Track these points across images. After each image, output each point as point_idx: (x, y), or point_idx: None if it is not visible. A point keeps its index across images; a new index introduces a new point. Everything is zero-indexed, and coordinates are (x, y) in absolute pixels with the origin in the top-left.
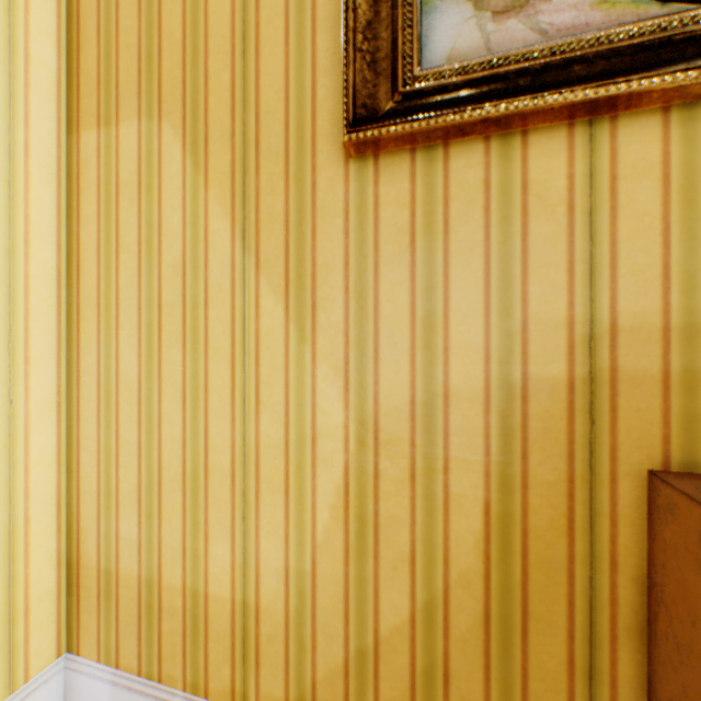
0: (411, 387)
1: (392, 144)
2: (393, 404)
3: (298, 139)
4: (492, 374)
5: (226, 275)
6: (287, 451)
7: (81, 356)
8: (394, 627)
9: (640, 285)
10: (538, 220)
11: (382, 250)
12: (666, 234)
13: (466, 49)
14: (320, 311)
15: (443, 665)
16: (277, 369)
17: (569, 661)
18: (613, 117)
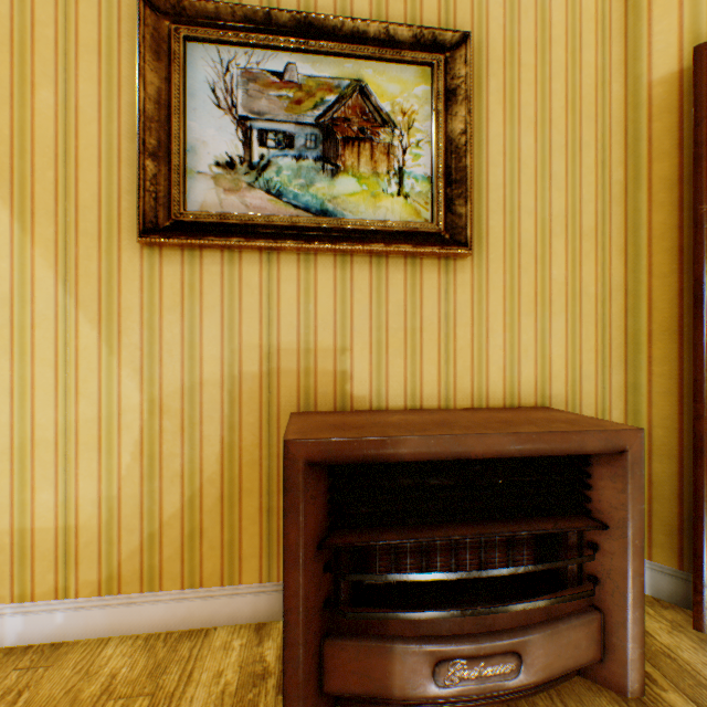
0: (182, 379)
1: (170, 245)
2: (172, 390)
3: (109, 228)
4: (225, 371)
5: (51, 309)
6: (101, 423)
7: None
8: (173, 514)
9: (289, 330)
10: (247, 296)
11: (165, 302)
12: (299, 308)
13: (211, 204)
14: (124, 336)
15: (200, 527)
16: (93, 372)
17: (261, 507)
18: (279, 253)
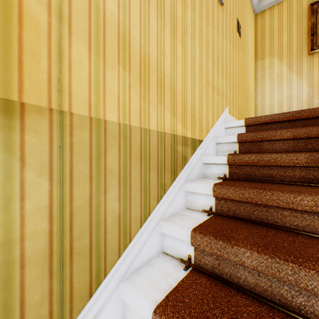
0: (318, 81)
1: (315, 53)
2: (315, 83)
3: (298, 55)
4: None
5: (285, 75)
6: (297, 94)
7: (257, 92)
8: None
9: None
10: None
11: (313, 66)
12: None
13: None
14: (302, 75)
15: None
16: (295, 84)
17: None
18: None
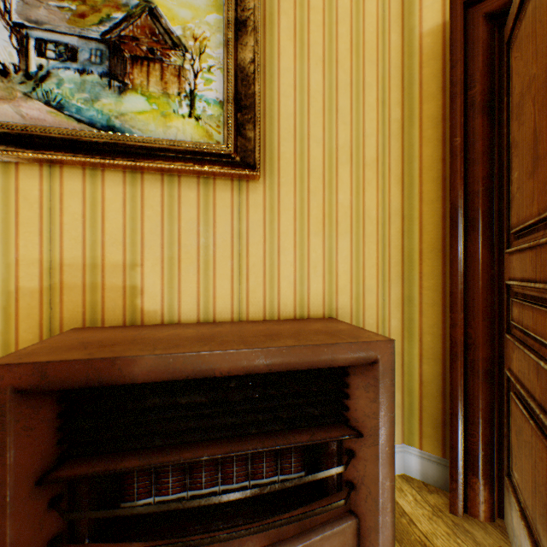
0: None
1: None
2: None
3: None
4: None
5: None
6: None
7: None
8: None
9: (74, 245)
10: (25, 209)
11: None
12: (85, 223)
13: None
14: None
15: None
16: None
17: None
18: (63, 166)
